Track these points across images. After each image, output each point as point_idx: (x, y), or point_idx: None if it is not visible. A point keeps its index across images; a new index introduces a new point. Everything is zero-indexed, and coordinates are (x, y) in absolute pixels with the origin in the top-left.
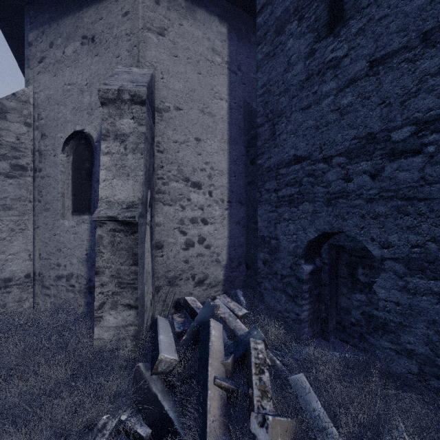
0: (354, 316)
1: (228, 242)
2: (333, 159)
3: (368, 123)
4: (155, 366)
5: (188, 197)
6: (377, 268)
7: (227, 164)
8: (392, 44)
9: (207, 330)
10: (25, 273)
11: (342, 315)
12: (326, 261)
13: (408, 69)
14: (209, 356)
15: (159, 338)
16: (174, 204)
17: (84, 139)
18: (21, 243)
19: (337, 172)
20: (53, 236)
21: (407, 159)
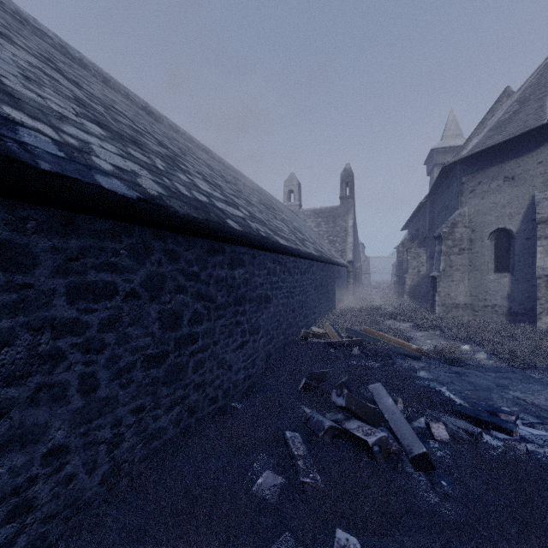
0: None
1: None
2: None
3: None
4: None
5: None
6: None
7: None
8: None
9: None
10: (464, 302)
11: None
12: None
13: None
14: None
15: None
16: None
17: (503, 231)
18: (462, 287)
19: None
20: (481, 284)
21: None
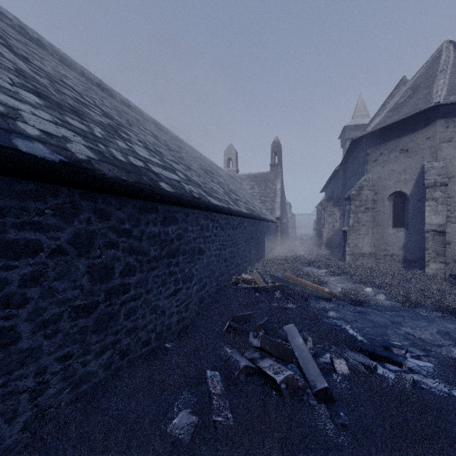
0: None
1: None
2: None
3: None
4: None
5: None
6: None
7: None
8: None
9: None
10: (369, 252)
11: None
12: None
13: None
14: None
15: None
16: None
17: (399, 194)
18: (367, 239)
19: None
20: (382, 237)
21: None
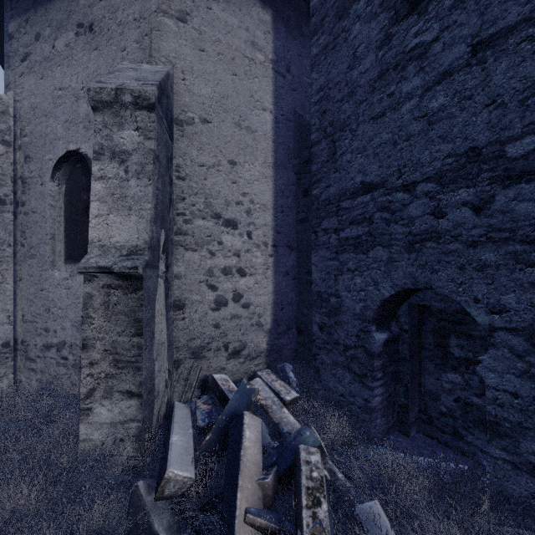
0: (444, 403)
1: (273, 299)
2: (417, 186)
3: (469, 133)
4: (160, 488)
5: (218, 240)
6: (478, 338)
7: (271, 196)
8: (506, 16)
9: (240, 429)
10: (3, 340)
11: (427, 400)
12: (406, 327)
13: (531, 52)
14: (239, 473)
15: (170, 440)
16: (200, 249)
17: (81, 162)
18: None
19: (423, 205)
20: (40, 291)
21: (530, 184)
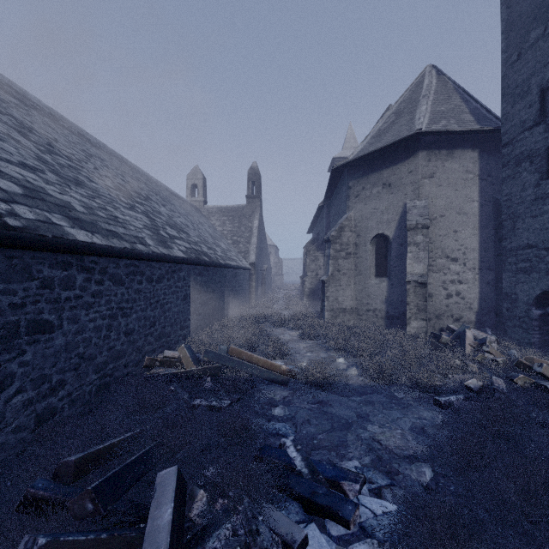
0: None
1: (479, 296)
2: None
3: None
4: (440, 339)
5: (448, 267)
6: None
7: (478, 244)
8: None
9: (464, 332)
10: (350, 307)
11: None
12: None
13: None
14: (465, 338)
15: (438, 334)
16: (439, 272)
17: (382, 237)
18: (349, 291)
19: None
20: (364, 288)
21: None
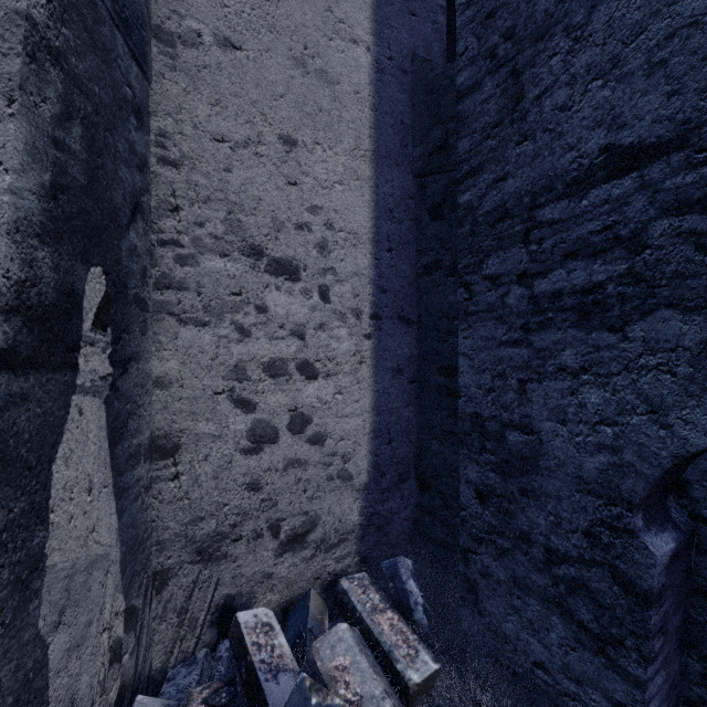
0: None
1: (373, 423)
2: None
3: None
4: None
5: (258, 302)
6: None
7: (369, 217)
8: None
9: None
10: None
11: None
12: None
13: None
14: None
15: None
16: (215, 321)
17: None
18: None
19: None
20: None
21: None
